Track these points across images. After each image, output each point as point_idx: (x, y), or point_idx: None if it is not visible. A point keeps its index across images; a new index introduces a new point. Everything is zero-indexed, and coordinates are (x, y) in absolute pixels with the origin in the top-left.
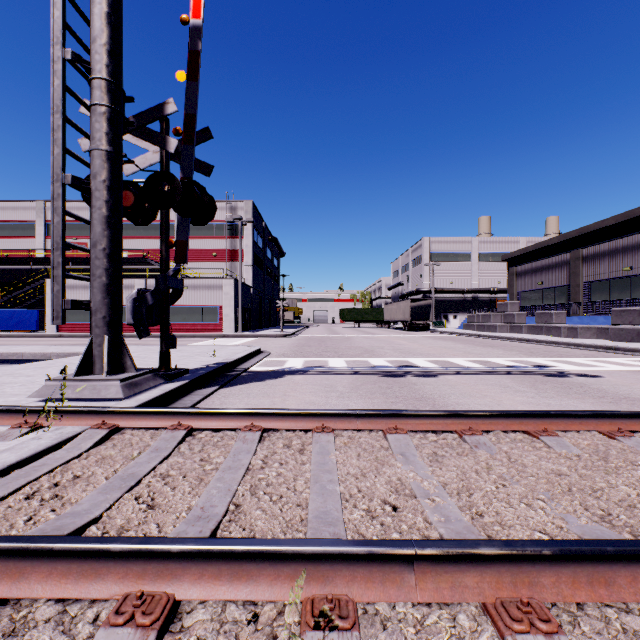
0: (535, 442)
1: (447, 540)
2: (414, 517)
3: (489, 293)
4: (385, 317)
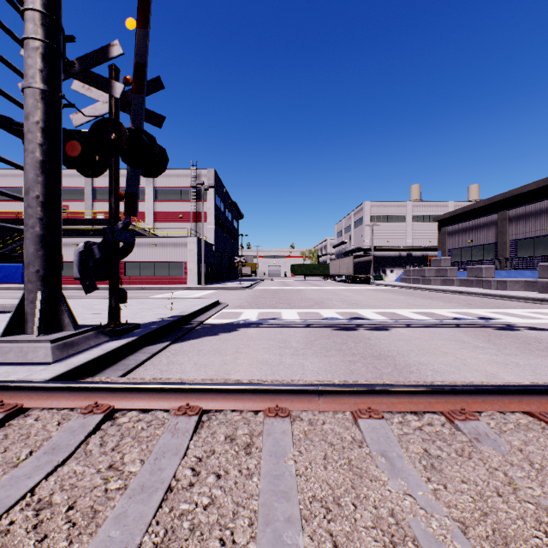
0: (547, 430)
1: None
2: None
3: (422, 250)
4: (331, 271)
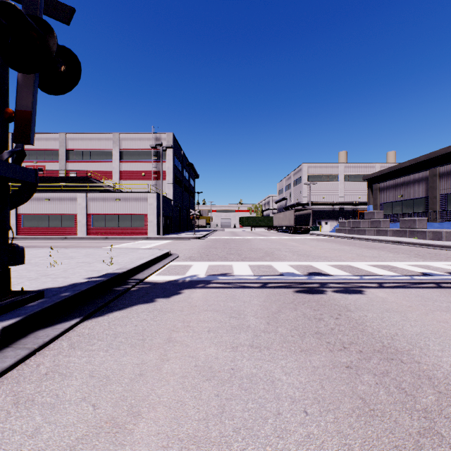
0: None
1: None
2: None
3: (352, 205)
4: (274, 223)
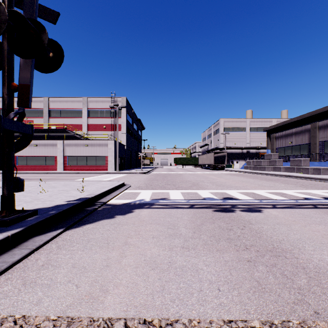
0: None
1: None
2: None
3: (256, 149)
4: (199, 162)
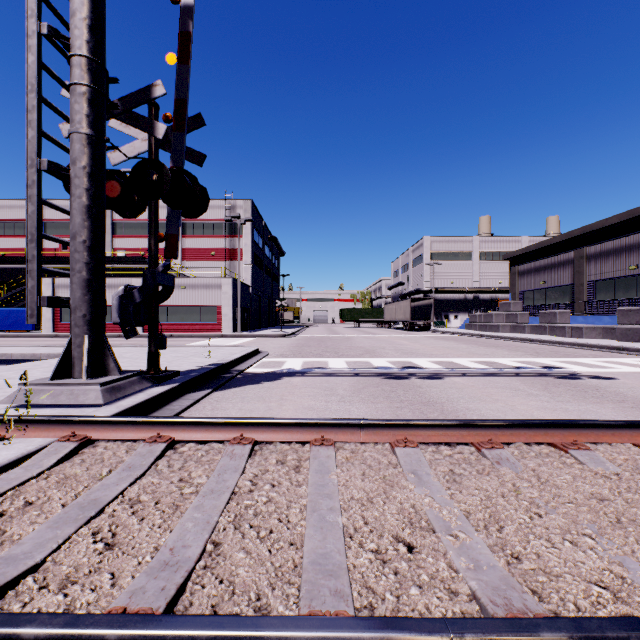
0: (564, 457)
1: (493, 618)
2: (435, 562)
3: (490, 293)
4: (385, 317)
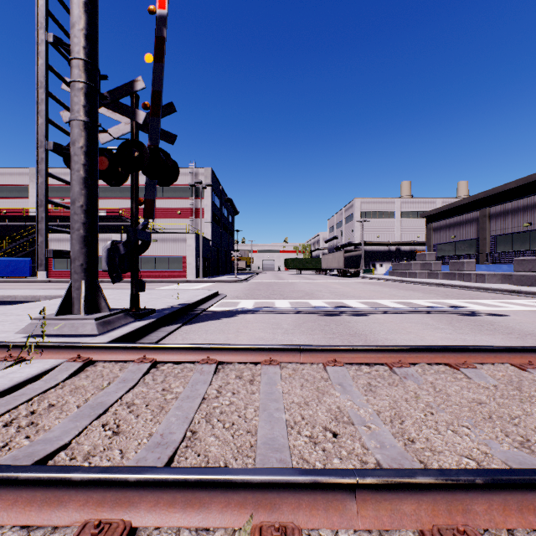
0: (456, 373)
1: (386, 469)
2: (352, 443)
3: (410, 245)
4: (322, 265)
